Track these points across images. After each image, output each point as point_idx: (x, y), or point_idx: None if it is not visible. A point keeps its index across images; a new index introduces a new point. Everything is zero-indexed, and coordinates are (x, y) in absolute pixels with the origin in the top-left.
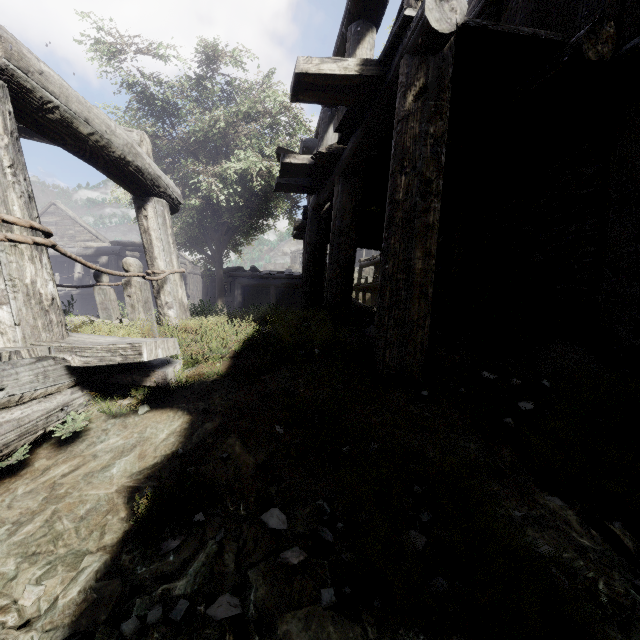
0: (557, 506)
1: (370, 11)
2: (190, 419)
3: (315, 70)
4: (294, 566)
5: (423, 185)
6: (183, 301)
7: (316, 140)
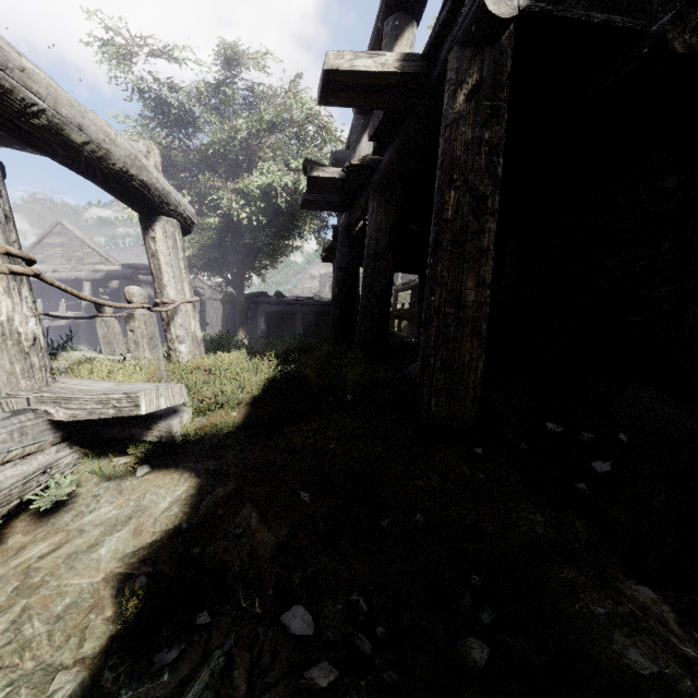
0: (648, 599)
1: (410, 2)
2: (198, 483)
3: (347, 66)
4: (322, 688)
5: (476, 202)
6: (196, 334)
7: (347, 152)
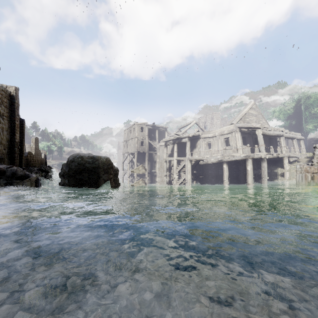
0: None
1: None
2: (310, 158)
3: None
4: None
5: None
6: (305, 151)
7: None
